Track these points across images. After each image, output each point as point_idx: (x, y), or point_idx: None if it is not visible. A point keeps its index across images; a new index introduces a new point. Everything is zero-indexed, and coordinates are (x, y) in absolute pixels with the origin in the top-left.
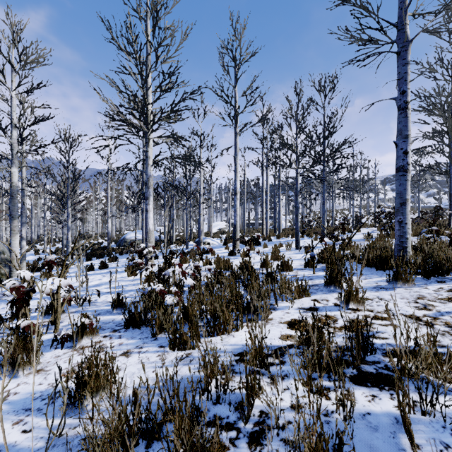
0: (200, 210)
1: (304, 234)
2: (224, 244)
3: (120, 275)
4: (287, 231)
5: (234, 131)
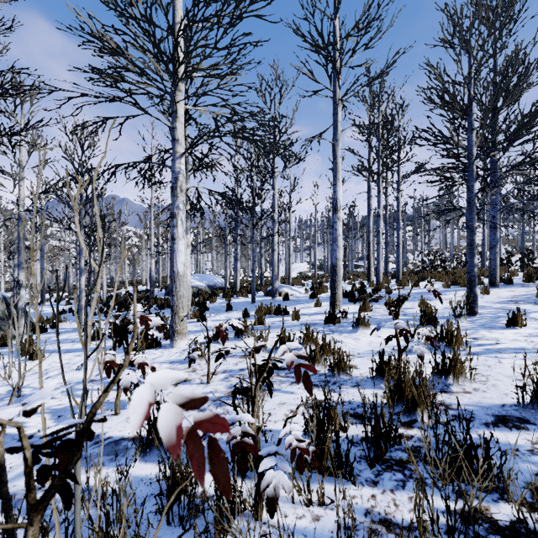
0: (273, 244)
1: (441, 280)
2: (311, 297)
3: (121, 358)
4: (406, 276)
5: (333, 97)
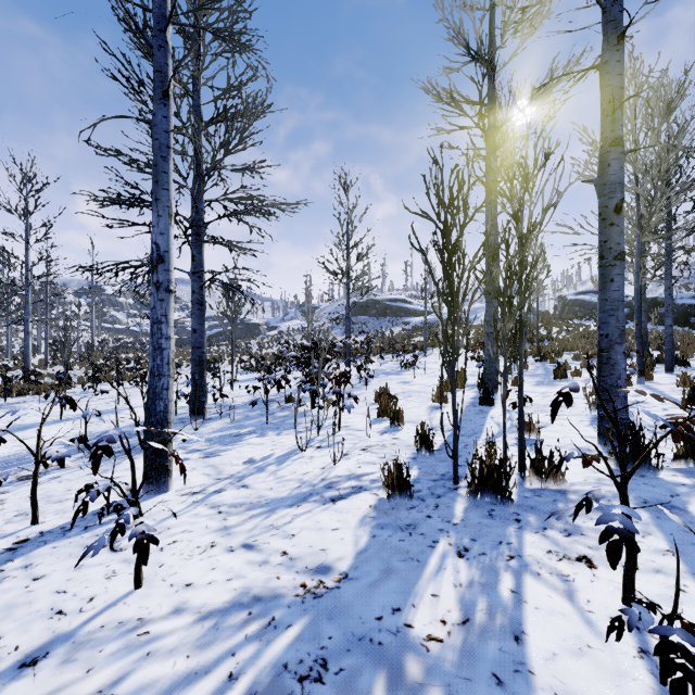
0: None
1: None
2: None
3: None
4: None
5: None
